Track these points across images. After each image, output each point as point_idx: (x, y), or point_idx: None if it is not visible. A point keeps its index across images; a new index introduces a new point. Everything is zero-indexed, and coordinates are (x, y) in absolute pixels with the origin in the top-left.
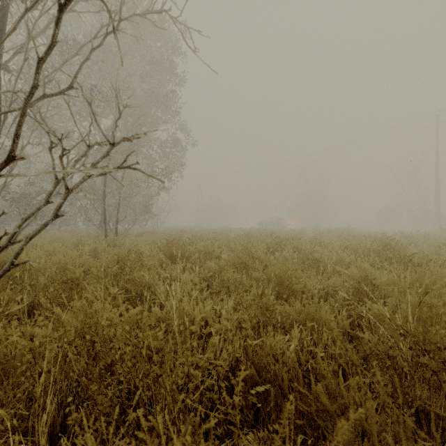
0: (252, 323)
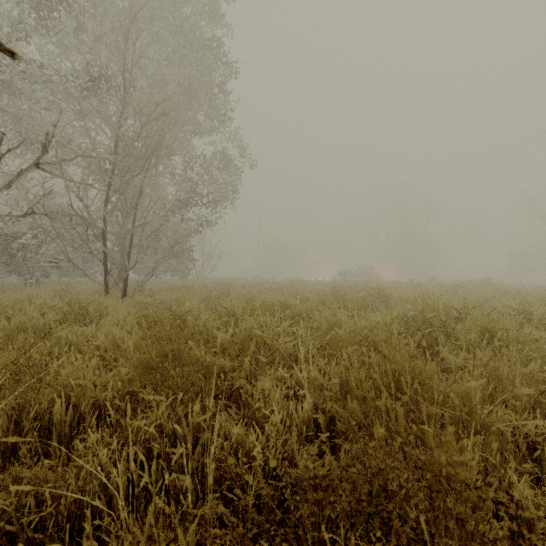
0: None
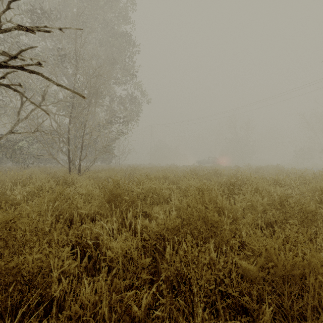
0: None
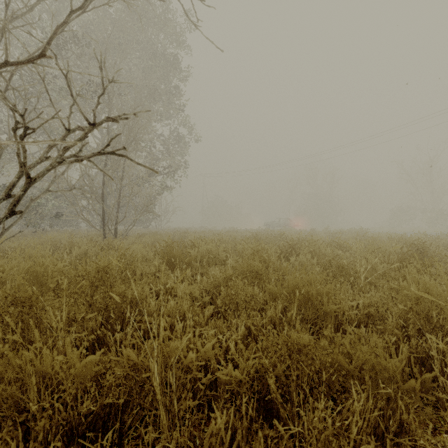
0: (276, 371)
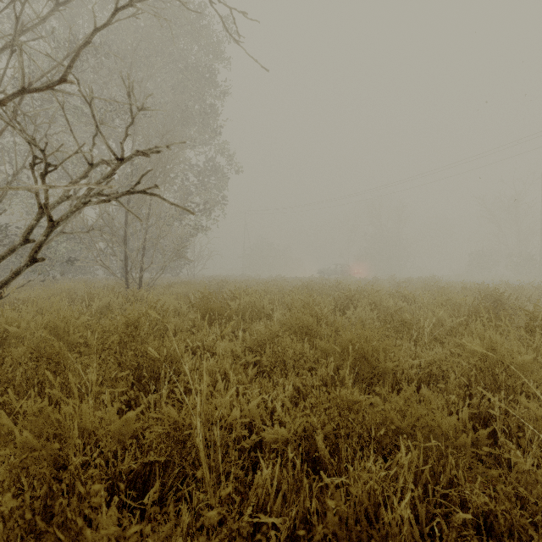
0: (325, 430)
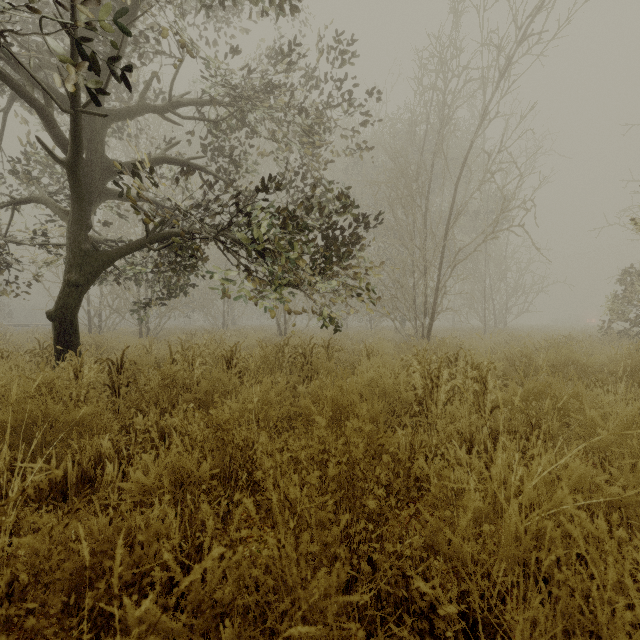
0: None
